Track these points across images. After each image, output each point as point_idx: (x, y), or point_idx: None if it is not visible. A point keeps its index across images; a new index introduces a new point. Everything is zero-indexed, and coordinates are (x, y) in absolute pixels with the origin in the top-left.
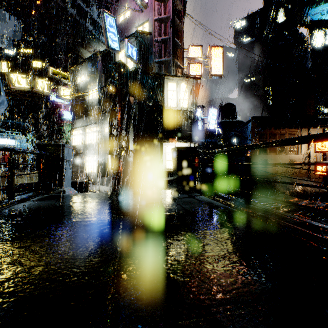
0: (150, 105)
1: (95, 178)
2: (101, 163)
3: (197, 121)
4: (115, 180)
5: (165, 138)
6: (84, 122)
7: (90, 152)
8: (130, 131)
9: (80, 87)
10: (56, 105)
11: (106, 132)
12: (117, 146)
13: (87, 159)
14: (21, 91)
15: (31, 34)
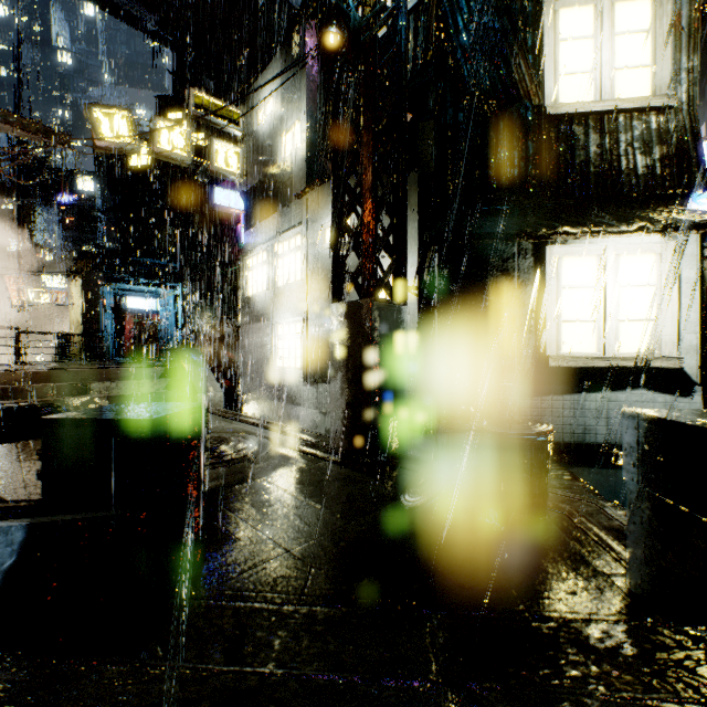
0: (486, 111)
1: (299, 386)
2: (313, 341)
3: (698, 148)
4: (351, 397)
5: (559, 223)
6: (273, 226)
7: (287, 311)
8: (408, 221)
9: (263, 134)
10: (232, 221)
11: (327, 244)
12: (359, 269)
13: (280, 330)
14: (173, 201)
15: (191, 81)
